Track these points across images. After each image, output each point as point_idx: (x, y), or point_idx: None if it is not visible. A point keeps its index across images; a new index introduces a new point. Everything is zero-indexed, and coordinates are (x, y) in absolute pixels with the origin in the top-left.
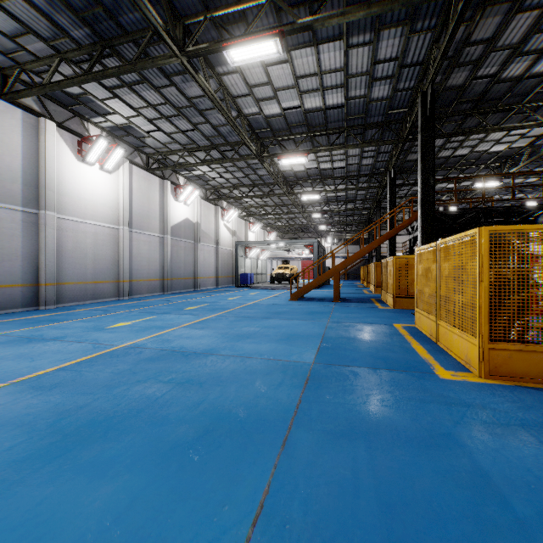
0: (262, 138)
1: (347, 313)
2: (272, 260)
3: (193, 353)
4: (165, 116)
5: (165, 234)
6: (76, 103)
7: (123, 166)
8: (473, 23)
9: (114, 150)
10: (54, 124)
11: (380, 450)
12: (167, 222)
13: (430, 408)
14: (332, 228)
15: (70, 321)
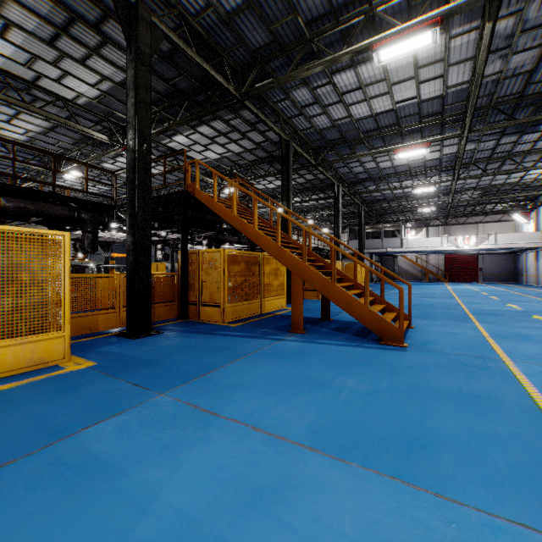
0: None
1: None
2: None
3: (421, 297)
4: None
5: None
6: None
7: None
8: None
9: None
10: None
11: None
12: None
13: None
14: None
15: None
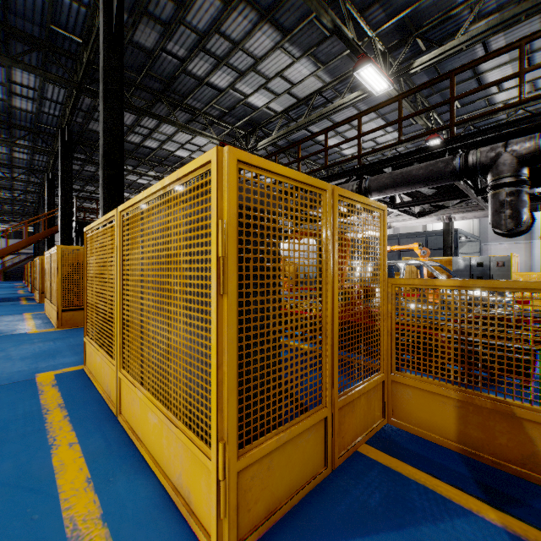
0: None
1: None
2: None
3: None
4: None
5: None
6: None
7: None
8: (96, 101)
9: None
10: None
11: None
12: None
13: (4, 345)
14: None
15: None
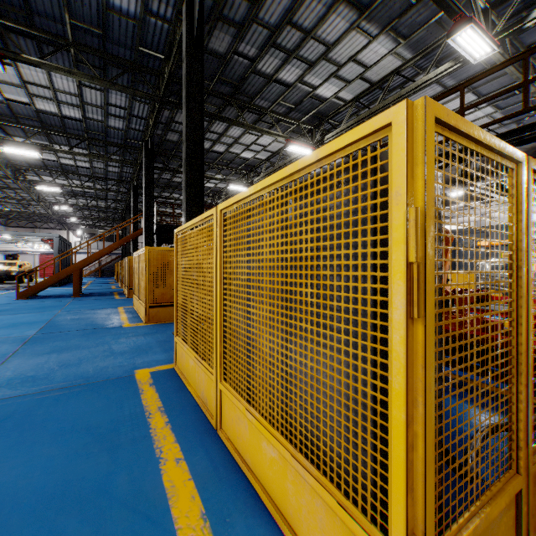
0: None
1: (82, 304)
2: None
3: None
4: None
5: None
6: None
7: None
8: (174, 112)
9: None
10: None
11: (66, 353)
12: None
13: (106, 337)
14: (82, 221)
15: None
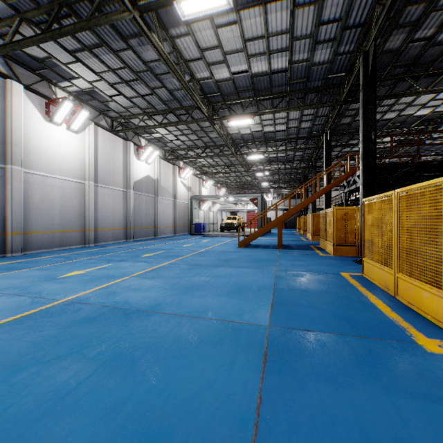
0: (213, 102)
1: (292, 260)
2: (222, 212)
3: (136, 311)
4: (124, 81)
5: (128, 189)
6: (43, 67)
7: (89, 127)
8: None
9: (80, 112)
10: (21, 86)
11: None
12: (130, 178)
13: None
14: (272, 185)
15: (27, 270)
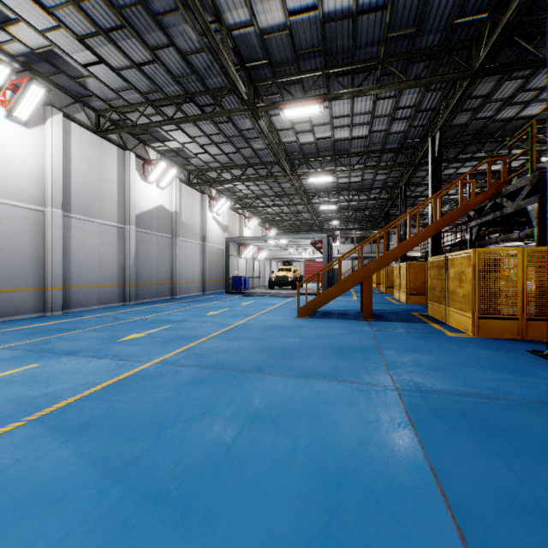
0: (256, 81)
1: (409, 352)
2: (271, 262)
3: None
4: (102, 30)
5: (126, 224)
6: None
7: (52, 120)
8: None
9: (27, 87)
10: None
11: None
12: (130, 208)
13: None
14: (338, 226)
15: None
